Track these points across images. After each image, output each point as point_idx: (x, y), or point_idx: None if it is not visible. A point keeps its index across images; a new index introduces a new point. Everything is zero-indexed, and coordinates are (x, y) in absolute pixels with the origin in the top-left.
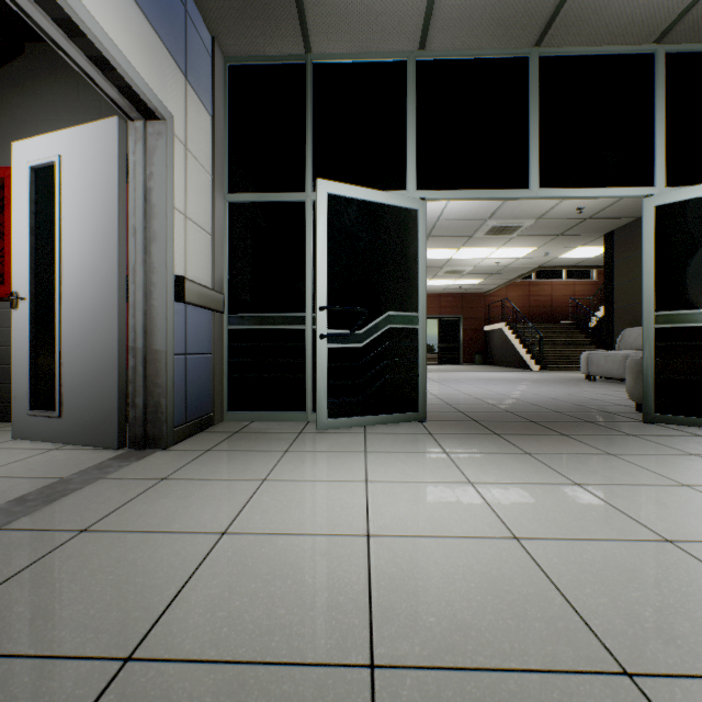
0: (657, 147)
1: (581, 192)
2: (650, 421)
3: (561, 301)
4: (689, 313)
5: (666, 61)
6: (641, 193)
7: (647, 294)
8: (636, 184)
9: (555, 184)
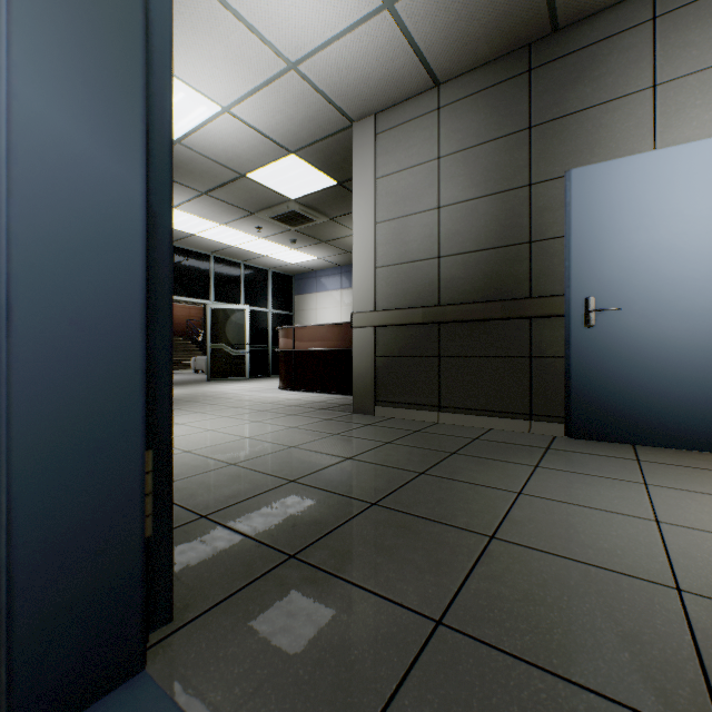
0: (212, 288)
1: (188, 299)
2: (210, 381)
3: (181, 319)
4: (220, 344)
5: (215, 259)
6: (207, 303)
7: (209, 337)
8: (206, 299)
9: (179, 295)
